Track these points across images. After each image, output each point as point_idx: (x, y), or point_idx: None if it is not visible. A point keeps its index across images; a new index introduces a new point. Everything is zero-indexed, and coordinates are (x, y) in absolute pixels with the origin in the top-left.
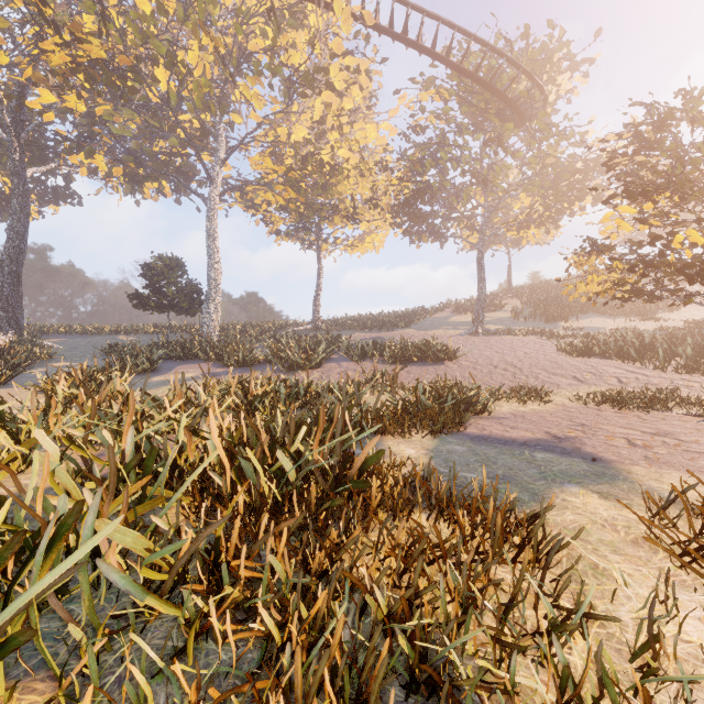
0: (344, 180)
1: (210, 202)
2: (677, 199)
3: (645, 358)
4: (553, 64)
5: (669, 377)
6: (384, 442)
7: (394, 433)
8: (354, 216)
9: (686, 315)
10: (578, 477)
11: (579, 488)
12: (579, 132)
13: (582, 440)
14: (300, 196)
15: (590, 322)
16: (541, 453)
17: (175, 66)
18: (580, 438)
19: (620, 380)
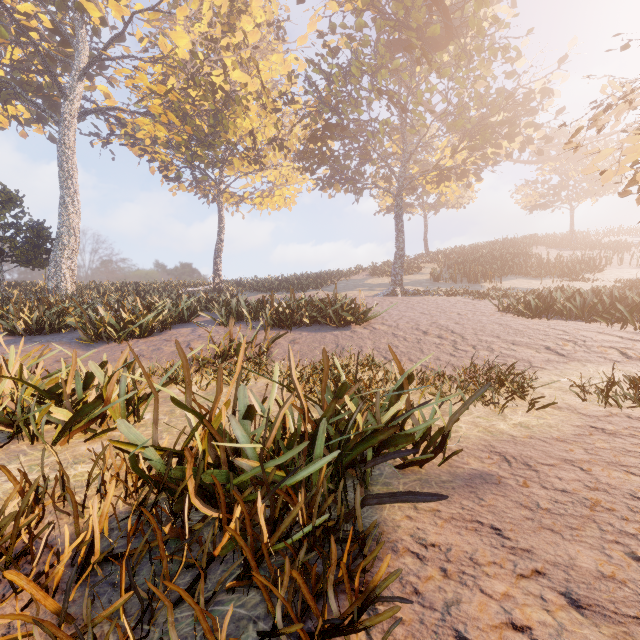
0: (242, 111)
1: (63, 123)
2: None
3: (639, 317)
4: None
5: None
6: None
7: None
8: (257, 159)
9: (612, 276)
10: None
11: None
12: (515, 46)
13: None
14: (187, 126)
15: (514, 283)
16: None
17: None
18: None
19: (624, 352)
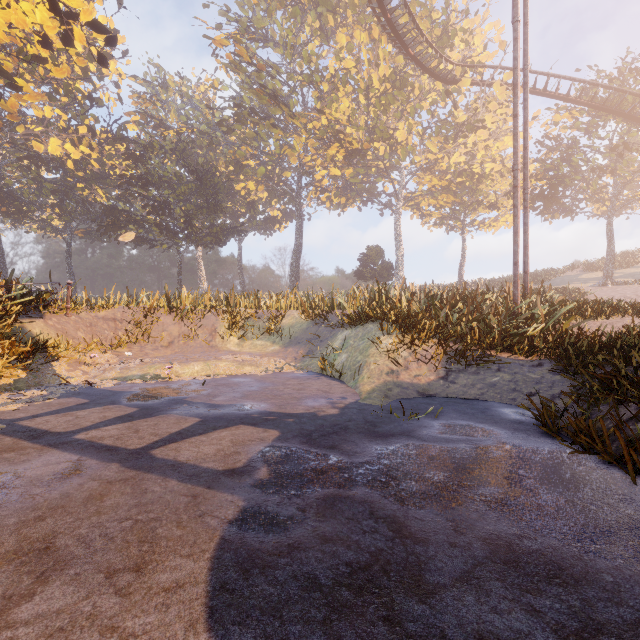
0: (489, 183)
1: (397, 212)
2: None
3: None
4: None
5: None
6: None
7: None
8: (494, 205)
9: None
10: None
11: None
12: None
13: None
14: (456, 198)
15: None
16: None
17: (388, 140)
18: None
19: None
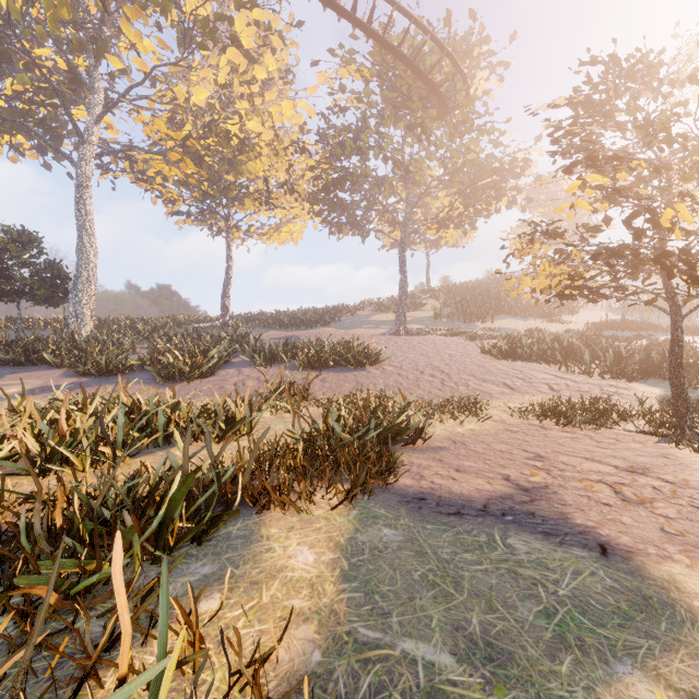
0: (256, 158)
1: (81, 165)
2: (653, 169)
3: (570, 361)
4: (474, 59)
5: (597, 383)
6: (264, 529)
7: (285, 503)
8: (268, 200)
9: (584, 318)
10: (617, 625)
11: (648, 683)
12: (498, 129)
13: (558, 493)
14: (202, 170)
15: (504, 323)
16: (520, 538)
17: None
18: (552, 487)
19: (552, 386)
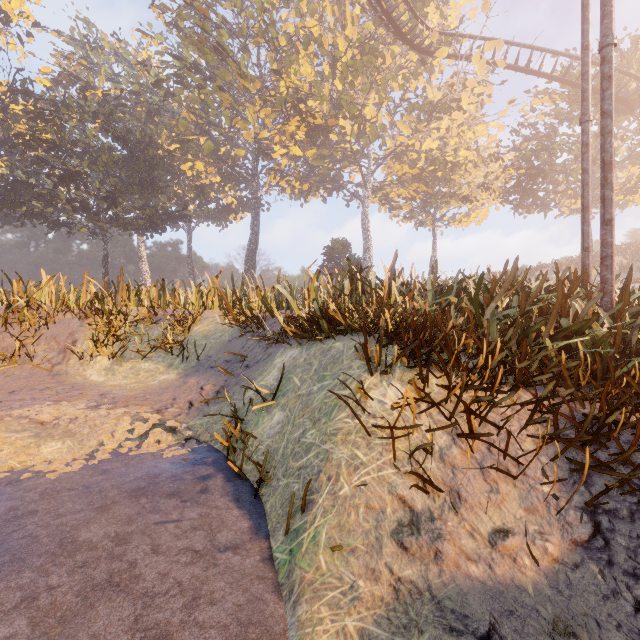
0: (463, 173)
1: (365, 201)
2: None
3: None
4: None
5: None
6: None
7: None
8: (467, 198)
9: None
10: None
11: None
12: None
13: None
14: (428, 189)
15: None
16: None
17: (355, 117)
18: None
19: None
